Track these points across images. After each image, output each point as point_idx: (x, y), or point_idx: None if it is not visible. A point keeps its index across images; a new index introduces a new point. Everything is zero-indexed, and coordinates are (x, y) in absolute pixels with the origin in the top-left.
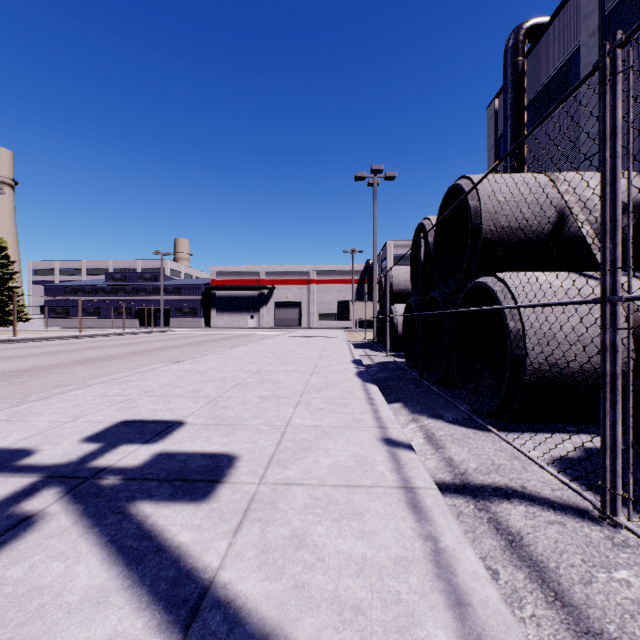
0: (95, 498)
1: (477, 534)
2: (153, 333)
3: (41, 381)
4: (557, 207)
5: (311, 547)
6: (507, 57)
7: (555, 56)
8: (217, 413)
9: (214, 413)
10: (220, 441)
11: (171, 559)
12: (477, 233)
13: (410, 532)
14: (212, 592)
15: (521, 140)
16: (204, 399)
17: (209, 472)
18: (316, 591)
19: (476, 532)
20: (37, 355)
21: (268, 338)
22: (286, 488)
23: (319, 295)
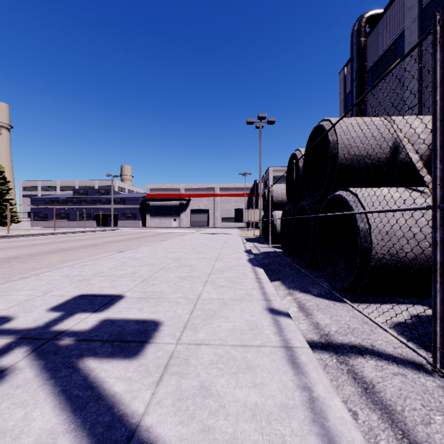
0: (53, 355)
1: (339, 382)
2: (106, 231)
3: (24, 265)
4: (392, 141)
5: (215, 396)
6: (353, 38)
7: (387, 37)
8: (148, 289)
9: (145, 289)
10: (149, 310)
11: (107, 406)
12: (335, 159)
13: (290, 383)
14: (137, 435)
15: (369, 90)
16: (139, 279)
17: (140, 334)
18: (219, 434)
19: (339, 380)
20: (23, 246)
21: (186, 234)
22: (197, 347)
23: (221, 204)
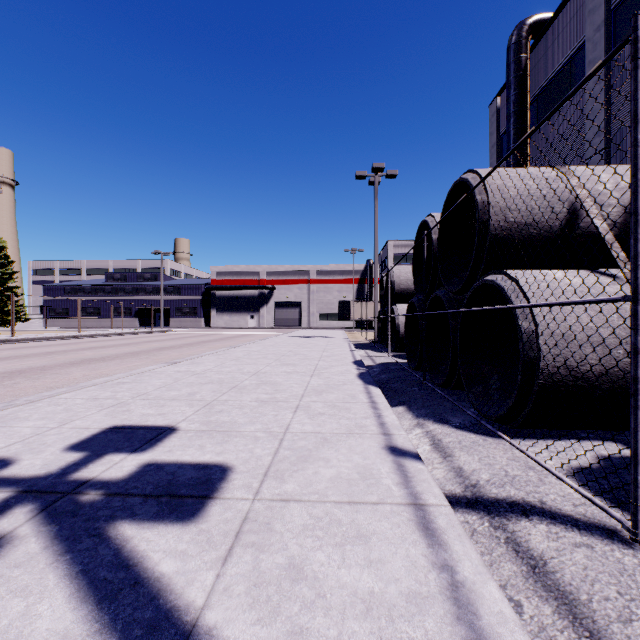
0: (71, 517)
1: (494, 557)
2: (152, 333)
3: (34, 383)
4: (569, 202)
5: (310, 579)
6: (510, 53)
7: (559, 52)
8: (212, 418)
9: (209, 418)
10: (213, 450)
11: (149, 595)
12: (485, 229)
13: (423, 560)
14: (194, 639)
15: (536, 127)
16: (199, 403)
17: (199, 486)
18: (316, 639)
19: (493, 554)
20: (33, 356)
21: (268, 338)
22: (283, 505)
23: (319, 295)
